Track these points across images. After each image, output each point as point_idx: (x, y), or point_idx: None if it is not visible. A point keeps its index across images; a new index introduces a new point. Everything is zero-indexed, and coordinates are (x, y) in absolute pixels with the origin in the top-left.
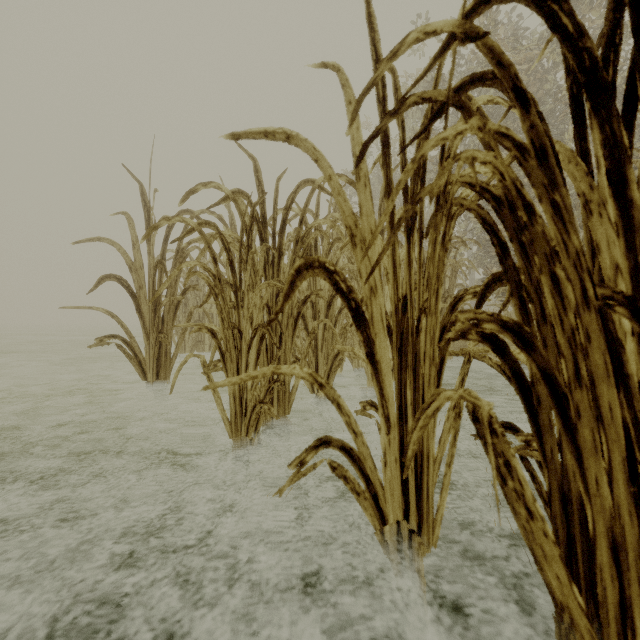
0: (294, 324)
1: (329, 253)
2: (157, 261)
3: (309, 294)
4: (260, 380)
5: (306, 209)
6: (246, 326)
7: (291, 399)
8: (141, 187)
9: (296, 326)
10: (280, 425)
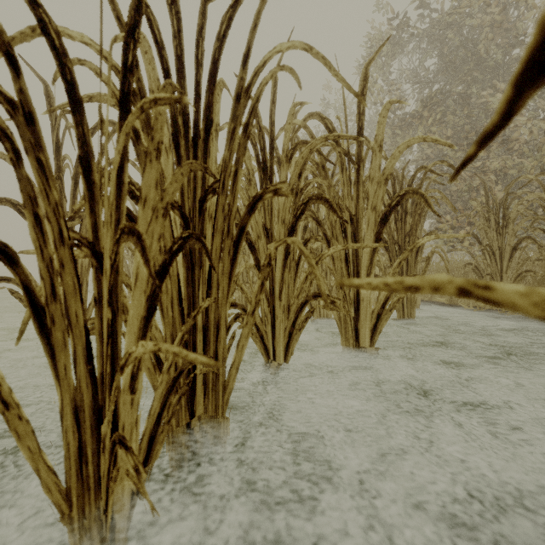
0: (233, 249)
1: (290, 161)
2: (55, 176)
3: (260, 191)
4: (165, 355)
5: (254, 31)
6: (105, 238)
7: (228, 386)
8: (46, 87)
9: (236, 253)
10: (209, 431)
